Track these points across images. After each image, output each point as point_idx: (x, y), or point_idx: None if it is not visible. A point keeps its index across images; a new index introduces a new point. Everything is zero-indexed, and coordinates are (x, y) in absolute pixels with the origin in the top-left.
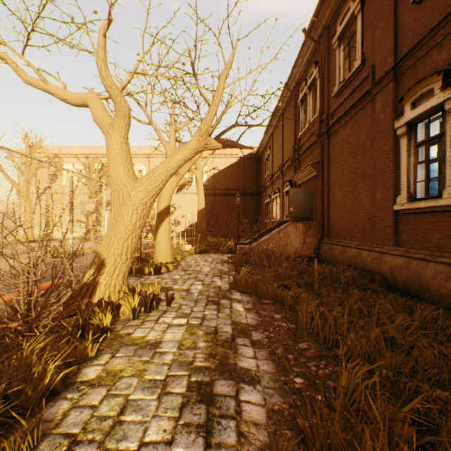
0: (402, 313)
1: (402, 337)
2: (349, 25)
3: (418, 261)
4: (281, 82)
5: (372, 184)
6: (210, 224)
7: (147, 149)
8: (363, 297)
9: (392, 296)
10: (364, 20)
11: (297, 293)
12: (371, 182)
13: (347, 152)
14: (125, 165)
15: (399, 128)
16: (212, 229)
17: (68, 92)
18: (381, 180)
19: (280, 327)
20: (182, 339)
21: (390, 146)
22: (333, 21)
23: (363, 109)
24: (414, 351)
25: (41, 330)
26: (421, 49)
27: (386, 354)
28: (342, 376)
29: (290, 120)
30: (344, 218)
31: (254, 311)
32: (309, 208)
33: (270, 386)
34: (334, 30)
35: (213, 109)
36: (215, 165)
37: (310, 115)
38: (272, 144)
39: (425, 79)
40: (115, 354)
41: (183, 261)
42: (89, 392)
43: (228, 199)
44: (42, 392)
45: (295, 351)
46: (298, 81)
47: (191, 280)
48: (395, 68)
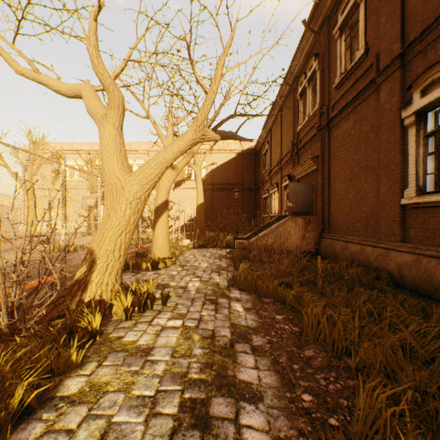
0: (417, 316)
1: (419, 345)
2: (351, 14)
3: (429, 258)
4: (282, 69)
5: (376, 178)
6: (209, 219)
7: (147, 145)
8: (371, 296)
9: (402, 296)
10: (368, 8)
11: (300, 292)
12: (375, 175)
13: (348, 145)
14: (119, 157)
15: (406, 118)
16: (211, 223)
17: (61, 83)
18: (386, 172)
19: (283, 330)
20: (176, 344)
21: (396, 137)
22: (334, 11)
23: (367, 100)
24: (438, 363)
25: (24, 334)
26: (432, 33)
27: (406, 368)
28: (360, 398)
29: (289, 115)
30: (346, 213)
31: (253, 311)
32: (309, 203)
33: (275, 405)
34: (335, 21)
35: (211, 97)
36: (214, 160)
37: (309, 109)
38: (270, 139)
39: (438, 64)
40: (103, 362)
41: (181, 255)
42: (67, 411)
43: (227, 193)
44: (12, 413)
45: (301, 359)
46: (297, 75)
47: (188, 276)
48: (402, 54)
